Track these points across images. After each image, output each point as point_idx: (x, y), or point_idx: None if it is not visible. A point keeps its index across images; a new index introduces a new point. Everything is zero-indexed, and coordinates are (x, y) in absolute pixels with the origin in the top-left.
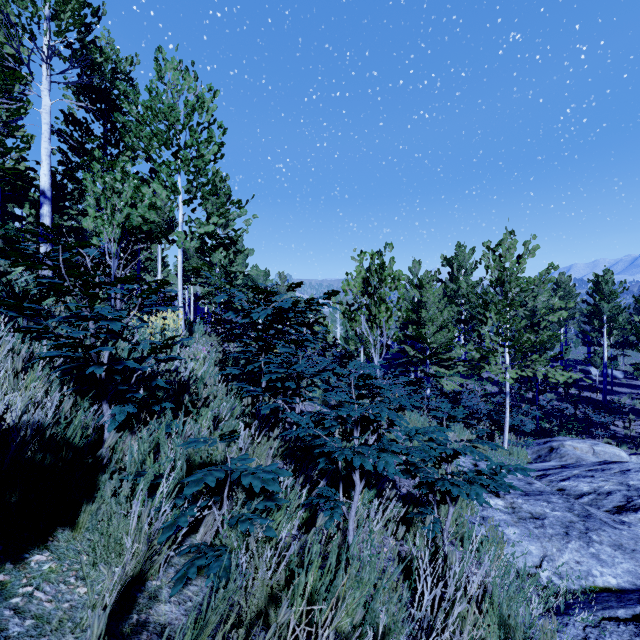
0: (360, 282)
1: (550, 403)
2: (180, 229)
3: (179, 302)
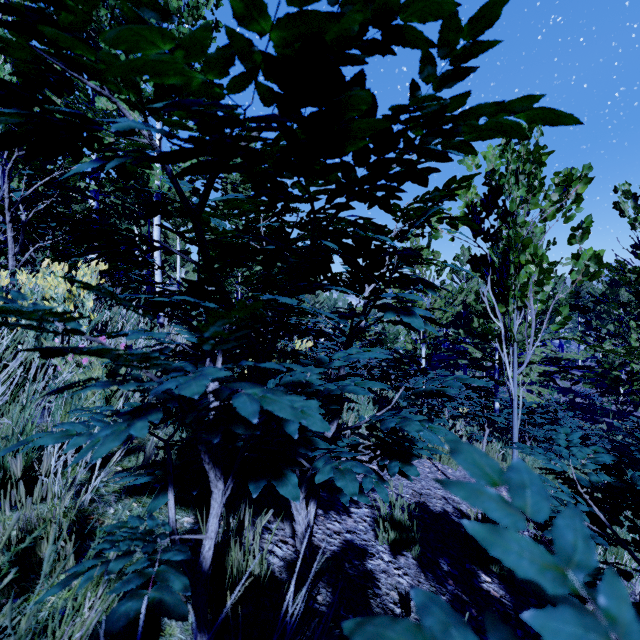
0: (464, 212)
1: None
2: (156, 165)
3: (155, 275)
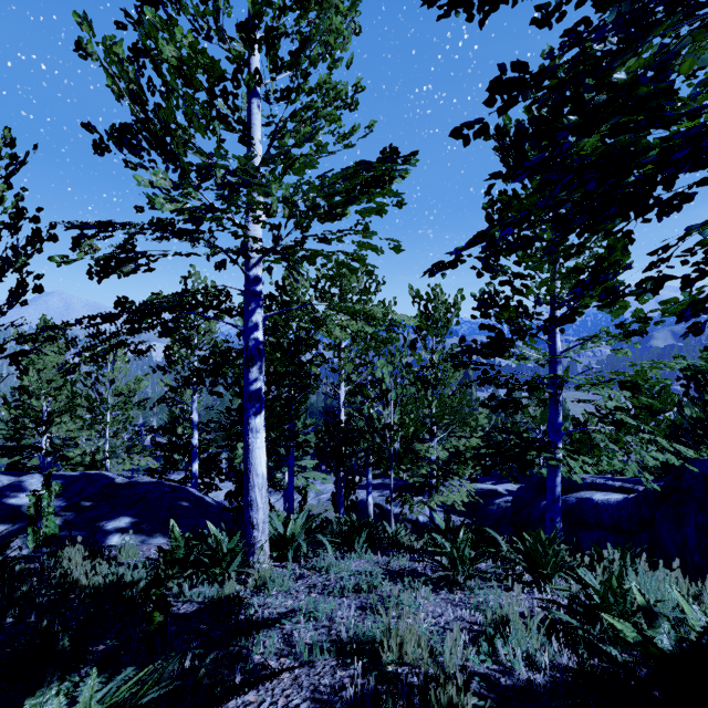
0: None
1: (140, 466)
2: None
3: None
